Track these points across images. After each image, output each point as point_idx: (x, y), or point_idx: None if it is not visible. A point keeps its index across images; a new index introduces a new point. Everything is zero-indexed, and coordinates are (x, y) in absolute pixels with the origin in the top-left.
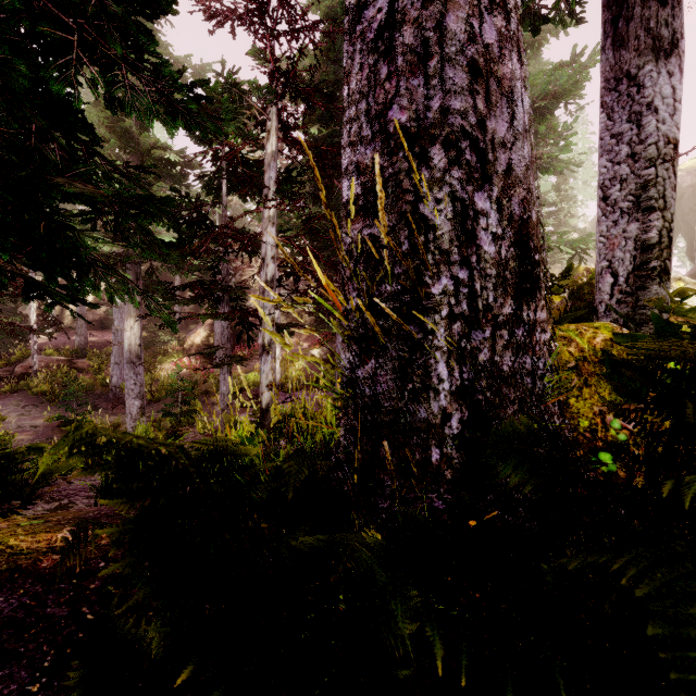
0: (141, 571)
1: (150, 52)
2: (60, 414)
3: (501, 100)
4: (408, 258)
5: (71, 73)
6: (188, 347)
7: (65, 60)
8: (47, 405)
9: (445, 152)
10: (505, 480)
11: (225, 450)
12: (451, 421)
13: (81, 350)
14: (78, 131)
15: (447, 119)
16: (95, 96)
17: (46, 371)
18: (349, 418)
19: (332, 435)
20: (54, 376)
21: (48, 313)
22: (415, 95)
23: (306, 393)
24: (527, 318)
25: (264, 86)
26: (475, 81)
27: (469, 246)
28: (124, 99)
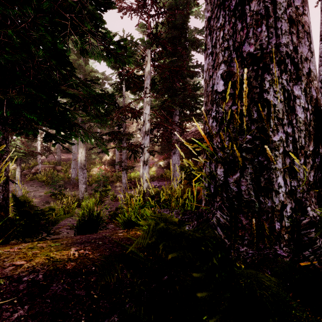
0: (151, 289)
1: (102, 27)
2: (51, 190)
3: (304, 37)
4: (256, 122)
5: (66, 39)
6: (104, 161)
7: (64, 33)
8: (45, 186)
9: (279, 66)
10: (318, 241)
11: (166, 220)
12: (287, 208)
13: (58, 162)
14: (66, 65)
15: (281, 48)
16: (76, 49)
17: (44, 171)
18: (219, 203)
19: (198, 208)
20: (47, 174)
21: (45, 146)
22: (261, 37)
23: (157, 182)
24: (319, 152)
25: (147, 40)
26: (292, 27)
27: (291, 115)
28: (88, 50)
